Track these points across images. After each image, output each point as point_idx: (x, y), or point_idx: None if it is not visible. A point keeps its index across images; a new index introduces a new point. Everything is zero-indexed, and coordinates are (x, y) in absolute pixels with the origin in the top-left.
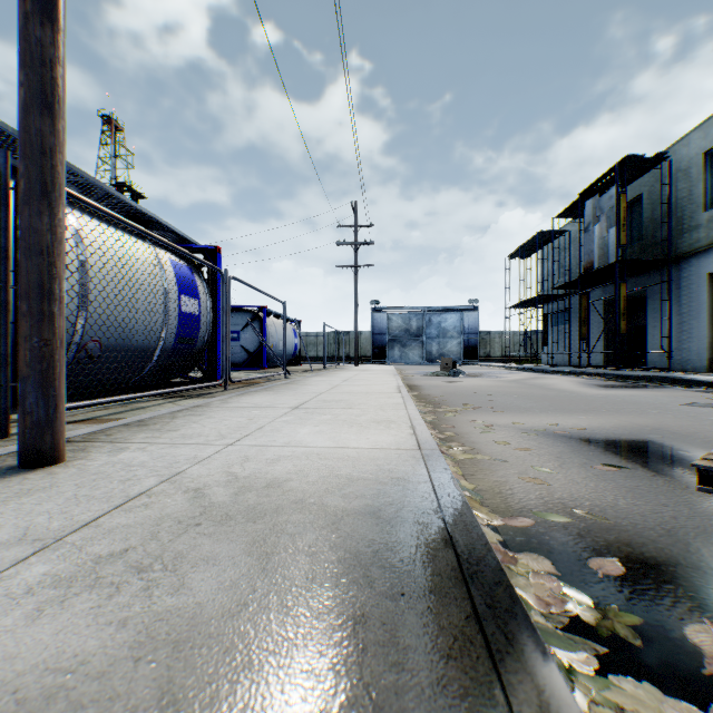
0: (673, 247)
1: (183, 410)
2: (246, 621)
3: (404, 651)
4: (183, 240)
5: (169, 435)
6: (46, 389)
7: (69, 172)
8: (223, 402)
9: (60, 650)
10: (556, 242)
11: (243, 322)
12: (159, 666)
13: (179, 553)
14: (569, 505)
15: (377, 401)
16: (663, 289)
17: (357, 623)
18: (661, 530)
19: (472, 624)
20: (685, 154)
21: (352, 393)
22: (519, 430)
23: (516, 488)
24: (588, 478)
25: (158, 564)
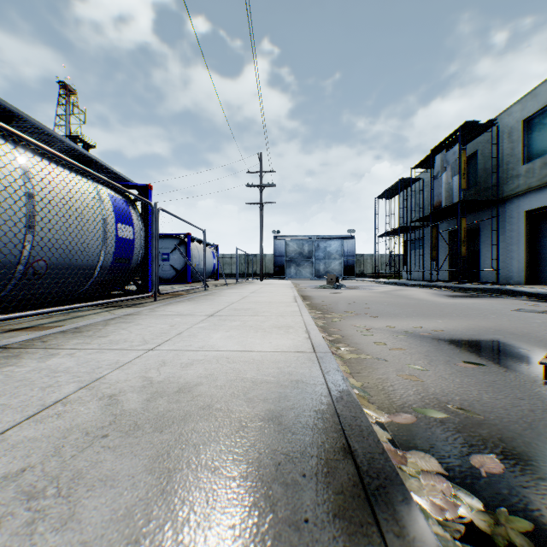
0: (500, 191)
1: (116, 318)
2: None
3: None
4: (120, 178)
5: (99, 340)
6: None
7: (18, 117)
8: (151, 311)
9: None
10: (413, 186)
11: (172, 246)
12: None
13: (79, 472)
14: (443, 400)
15: (278, 309)
16: (492, 222)
17: None
18: (524, 424)
19: None
20: (509, 121)
21: (258, 303)
22: (392, 332)
23: (396, 385)
24: (454, 374)
25: (53, 487)
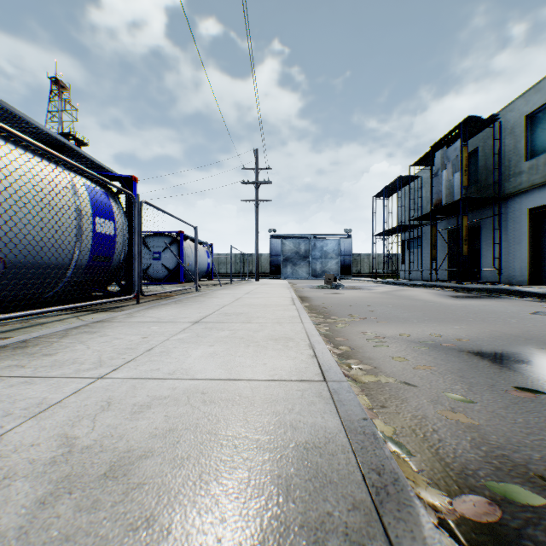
0: (502, 189)
1: (81, 326)
2: None
3: None
4: (100, 168)
5: (39, 362)
6: None
7: None
8: (128, 316)
9: None
10: (411, 185)
11: (164, 244)
12: None
13: None
14: (519, 460)
15: (274, 314)
16: (494, 221)
17: None
18: None
19: None
20: (511, 116)
21: (252, 306)
22: (408, 342)
23: (440, 429)
24: (511, 409)
25: None
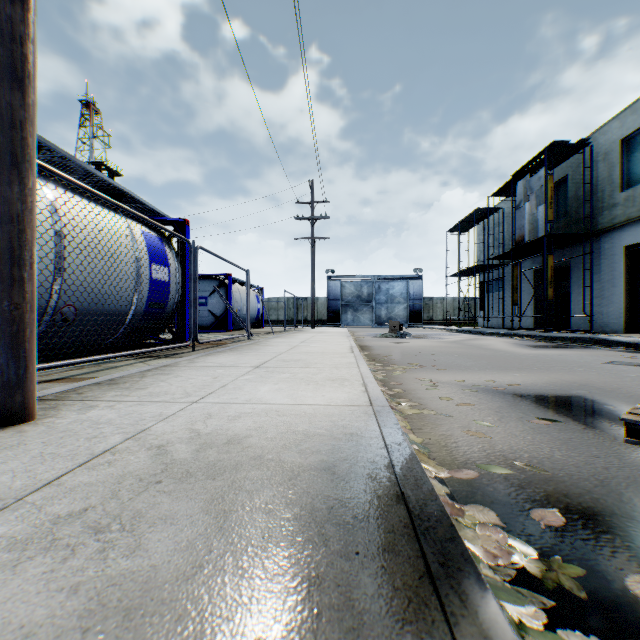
0: (594, 223)
1: (152, 369)
2: (201, 584)
3: (359, 615)
4: (154, 213)
5: (138, 393)
6: (16, 350)
7: (46, 148)
8: (190, 362)
9: (6, 620)
10: (491, 218)
11: (210, 289)
12: (108, 638)
13: (138, 512)
14: (510, 457)
15: (331, 361)
16: (585, 260)
17: (311, 585)
18: (595, 481)
19: (426, 584)
20: (605, 140)
21: (309, 353)
22: (461, 387)
23: (460, 441)
24: (526, 431)
25: (116, 524)
